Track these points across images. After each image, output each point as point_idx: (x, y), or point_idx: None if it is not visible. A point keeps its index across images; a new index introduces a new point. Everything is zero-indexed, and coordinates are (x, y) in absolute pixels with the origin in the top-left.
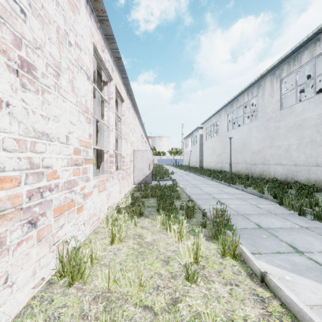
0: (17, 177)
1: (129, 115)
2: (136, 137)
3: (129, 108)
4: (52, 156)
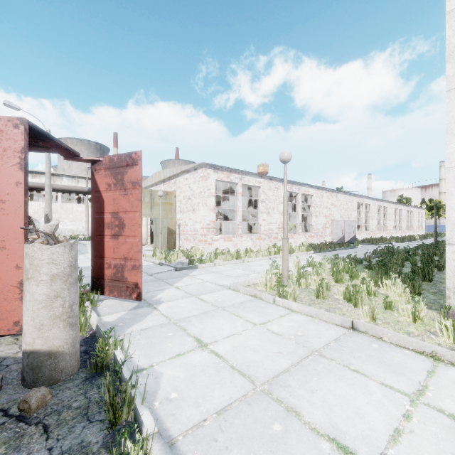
0: (267, 230)
1: (322, 199)
2: (339, 209)
3: (321, 195)
4: (272, 227)
